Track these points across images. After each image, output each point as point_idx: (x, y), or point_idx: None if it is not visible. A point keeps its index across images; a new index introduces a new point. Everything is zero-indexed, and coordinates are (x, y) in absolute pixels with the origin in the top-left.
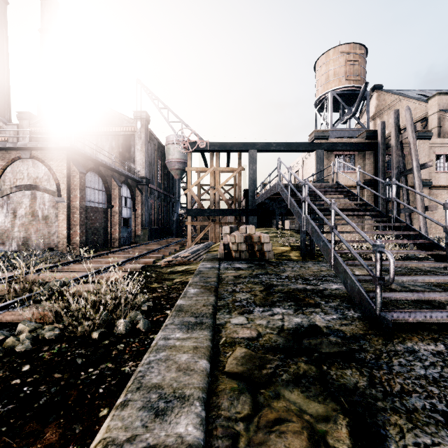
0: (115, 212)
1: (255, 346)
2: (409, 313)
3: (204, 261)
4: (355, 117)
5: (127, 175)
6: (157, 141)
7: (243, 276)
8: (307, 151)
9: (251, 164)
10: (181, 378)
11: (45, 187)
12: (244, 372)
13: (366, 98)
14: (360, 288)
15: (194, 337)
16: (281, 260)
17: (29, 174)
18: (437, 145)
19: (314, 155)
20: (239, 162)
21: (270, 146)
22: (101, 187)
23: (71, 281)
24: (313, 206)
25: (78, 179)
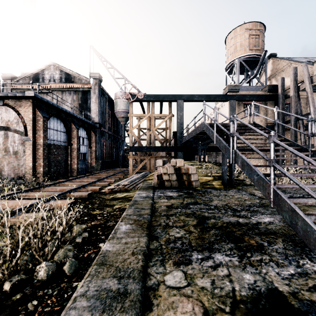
0: (74, 149)
1: None
2: None
3: (140, 190)
4: (256, 77)
5: (84, 120)
6: (108, 96)
7: (175, 205)
8: (222, 101)
9: (179, 111)
10: None
11: (15, 129)
12: None
13: (264, 63)
14: None
15: None
16: (206, 188)
17: (2, 118)
18: None
19: (228, 104)
20: (169, 109)
21: (193, 97)
22: (63, 130)
23: None
24: (244, 140)
25: (42, 122)
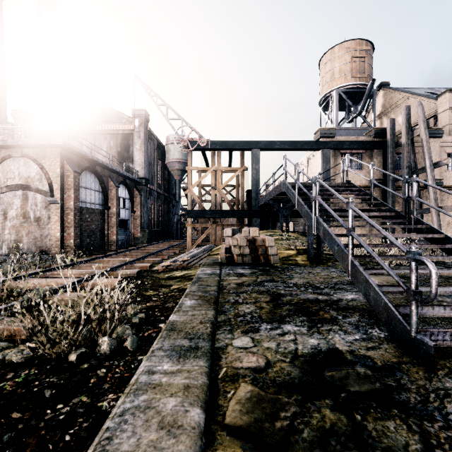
0: (112, 213)
1: (264, 381)
2: (450, 335)
3: (204, 266)
4: (361, 115)
5: (125, 175)
6: (157, 140)
7: (247, 283)
8: (313, 150)
9: (254, 164)
10: (163, 442)
11: (37, 187)
12: (251, 425)
13: (372, 96)
14: (388, 302)
15: (187, 369)
16: (287, 264)
17: (20, 173)
18: (448, 144)
19: (320, 153)
20: (241, 161)
21: (274, 145)
22: (98, 188)
23: (46, 293)
24: (325, 206)
25: (72, 179)
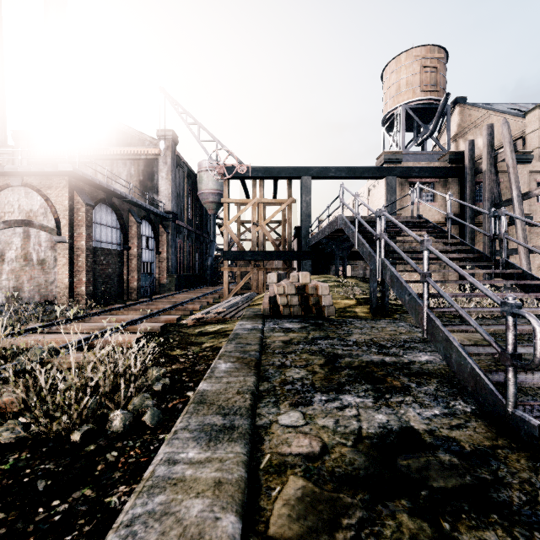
0: (132, 255)
1: (320, 473)
2: None
3: (243, 319)
4: (432, 137)
5: (149, 209)
6: (187, 167)
7: (296, 341)
8: (375, 178)
9: (304, 195)
10: None
11: (41, 223)
12: (303, 537)
13: (446, 113)
14: (476, 367)
15: (219, 457)
16: (345, 317)
17: (20, 206)
18: (538, 171)
19: (384, 182)
20: (288, 191)
21: (328, 172)
22: (115, 224)
23: (44, 354)
24: (393, 246)
25: (84, 213)
